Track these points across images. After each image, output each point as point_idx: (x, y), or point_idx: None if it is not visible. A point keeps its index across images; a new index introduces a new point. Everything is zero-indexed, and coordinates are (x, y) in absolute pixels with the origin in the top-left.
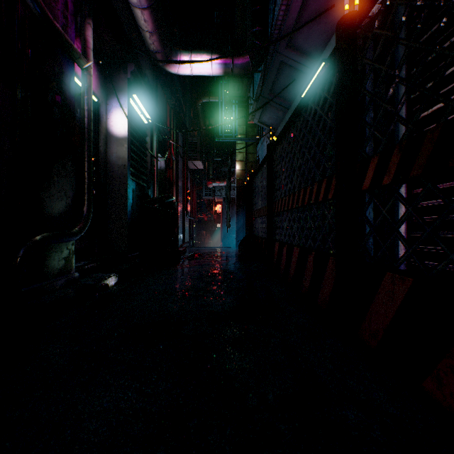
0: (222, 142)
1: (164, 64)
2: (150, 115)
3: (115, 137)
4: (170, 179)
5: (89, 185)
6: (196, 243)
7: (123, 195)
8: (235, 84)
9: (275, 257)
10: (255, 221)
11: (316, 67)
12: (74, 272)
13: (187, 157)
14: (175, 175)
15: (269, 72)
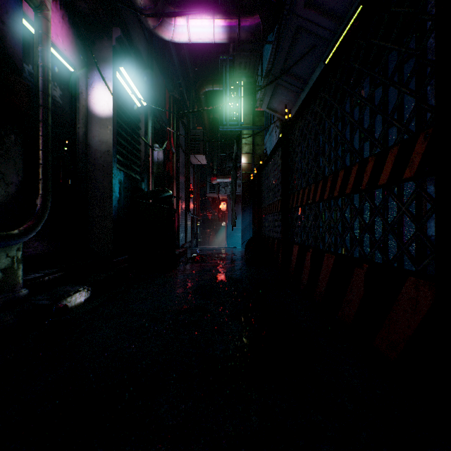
0: (227, 136)
1: (155, 27)
2: (143, 97)
3: (97, 117)
4: (170, 172)
5: (44, 168)
6: (200, 242)
7: (107, 187)
8: (241, 60)
9: (293, 263)
10: (265, 219)
11: (345, 22)
12: (21, 288)
13: (189, 151)
14: (175, 169)
15: (281, 43)
